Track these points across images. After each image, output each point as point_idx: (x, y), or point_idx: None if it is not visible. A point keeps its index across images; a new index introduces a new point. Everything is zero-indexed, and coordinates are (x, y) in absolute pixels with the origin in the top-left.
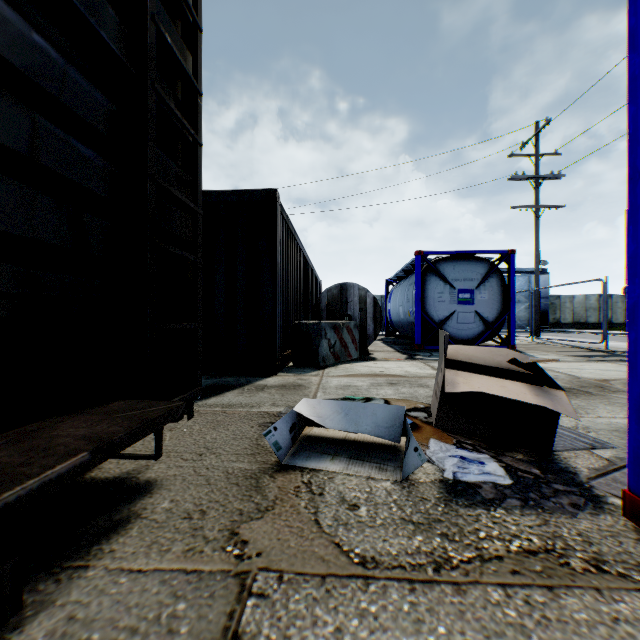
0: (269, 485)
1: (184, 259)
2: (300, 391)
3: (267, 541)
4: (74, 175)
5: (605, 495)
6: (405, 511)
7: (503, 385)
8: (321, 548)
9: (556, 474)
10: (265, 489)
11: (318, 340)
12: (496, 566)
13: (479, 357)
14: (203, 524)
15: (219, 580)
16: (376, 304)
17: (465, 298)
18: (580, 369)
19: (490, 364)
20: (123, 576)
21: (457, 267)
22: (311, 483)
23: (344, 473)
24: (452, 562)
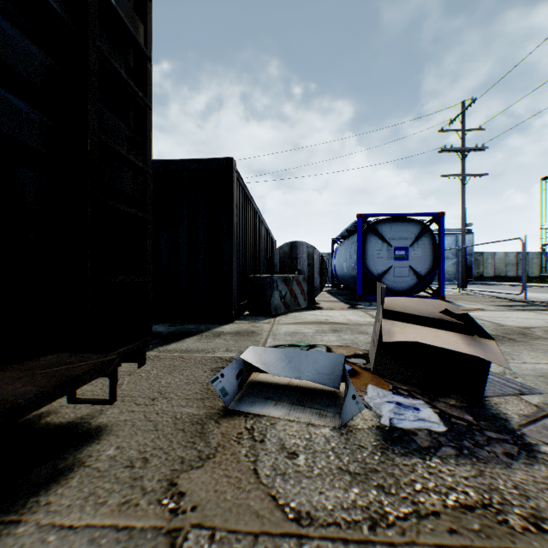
0: (213, 431)
1: (135, 216)
2: (252, 337)
3: (204, 493)
4: (4, 126)
5: (537, 443)
6: (342, 460)
7: (437, 335)
8: (257, 501)
9: (488, 420)
10: (209, 435)
11: (270, 291)
12: (433, 524)
13: (414, 308)
14: (143, 473)
15: (149, 539)
16: (322, 260)
17: (400, 255)
18: (503, 317)
19: (424, 314)
20: (53, 533)
21: (393, 227)
22: (253, 429)
23: (286, 419)
24: (388, 519)
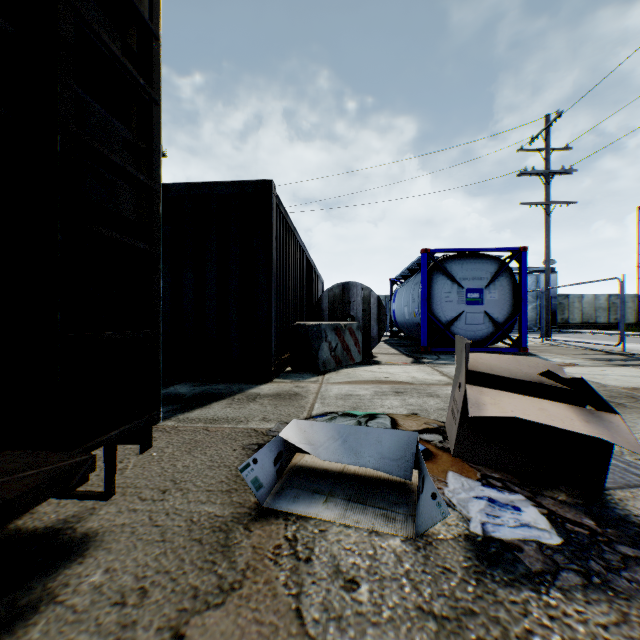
0: (241, 543)
1: (138, 249)
2: (296, 402)
3: None
4: None
5: None
6: (422, 593)
7: (542, 407)
8: None
9: (616, 526)
10: (235, 550)
11: (318, 343)
12: None
13: (503, 368)
14: (138, 616)
15: None
16: (380, 304)
17: (474, 298)
18: (603, 375)
19: (517, 376)
20: None
21: (465, 265)
22: (296, 540)
23: (340, 523)
24: None
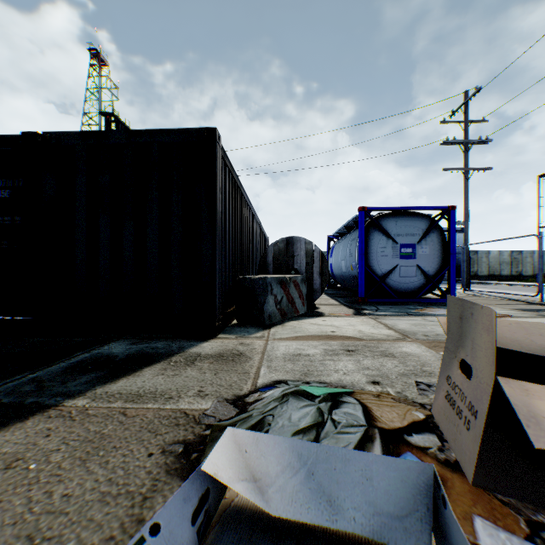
0: None
1: None
2: (239, 365)
3: None
4: None
5: None
6: None
7: None
8: None
9: None
10: None
11: (263, 296)
12: None
13: (508, 337)
14: None
15: None
16: (323, 258)
17: (407, 252)
18: None
19: (531, 350)
20: None
21: (399, 222)
22: None
23: None
24: None
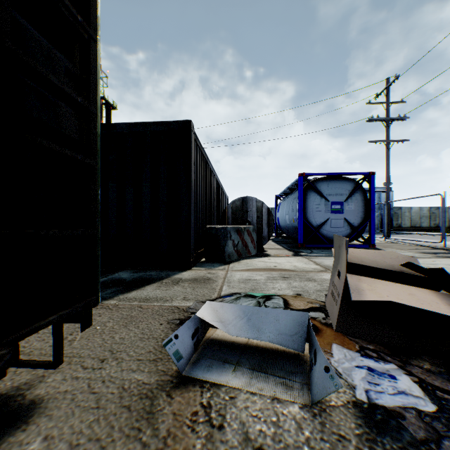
0: (163, 409)
1: (79, 162)
2: (208, 285)
3: None
4: None
5: None
6: None
7: (410, 293)
8: None
9: None
10: (158, 417)
11: (224, 241)
12: None
13: (371, 260)
14: None
15: None
16: (269, 213)
17: (336, 208)
18: (434, 264)
19: (382, 266)
20: None
21: (330, 185)
22: (210, 406)
23: (247, 390)
24: None
